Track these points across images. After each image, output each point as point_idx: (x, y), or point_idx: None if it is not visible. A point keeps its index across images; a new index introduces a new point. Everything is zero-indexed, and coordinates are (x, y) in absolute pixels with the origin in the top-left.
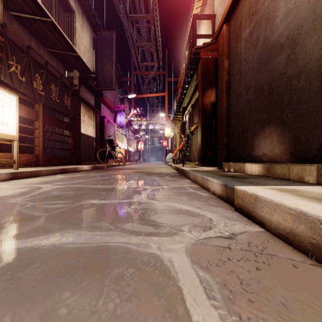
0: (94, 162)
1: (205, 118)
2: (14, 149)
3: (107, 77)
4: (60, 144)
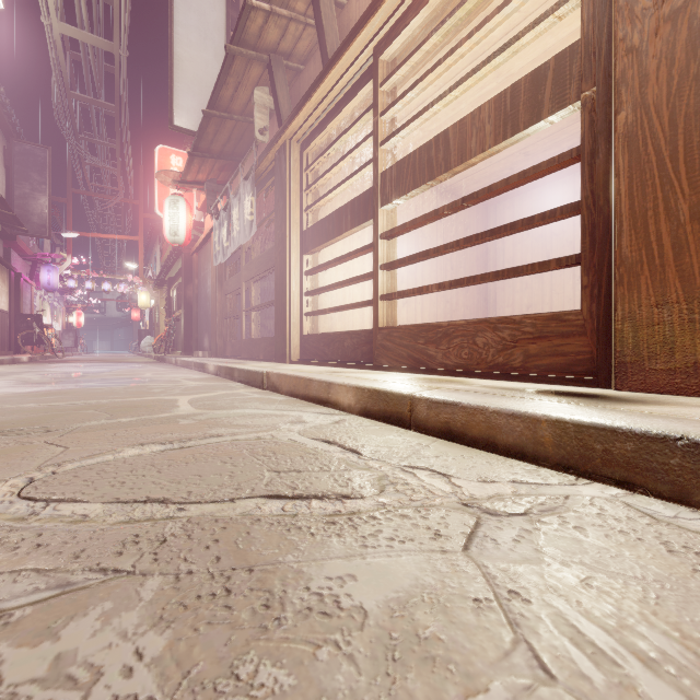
0: (10, 351)
1: (188, 310)
2: None
3: (34, 216)
4: None
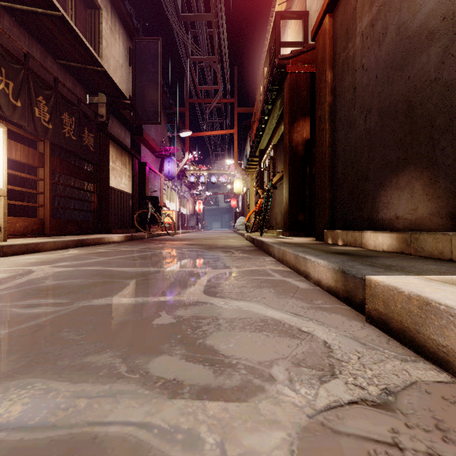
0: (130, 229)
1: (294, 164)
2: (0, 210)
3: (149, 105)
4: (80, 204)
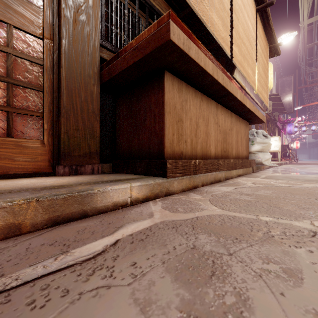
0: None
1: None
2: (279, 155)
3: (286, 105)
4: None
